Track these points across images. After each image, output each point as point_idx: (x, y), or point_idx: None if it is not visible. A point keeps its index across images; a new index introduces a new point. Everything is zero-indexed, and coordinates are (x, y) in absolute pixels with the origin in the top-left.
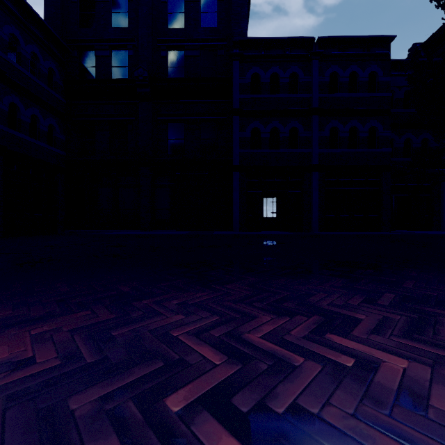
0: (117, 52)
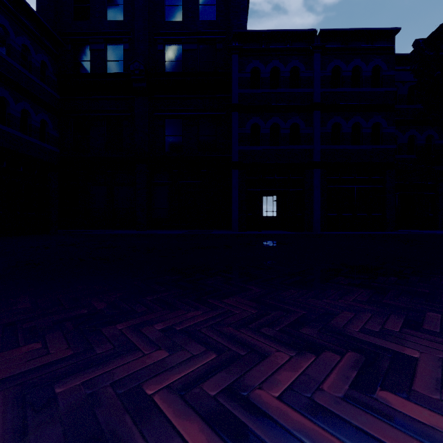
0: (113, 46)
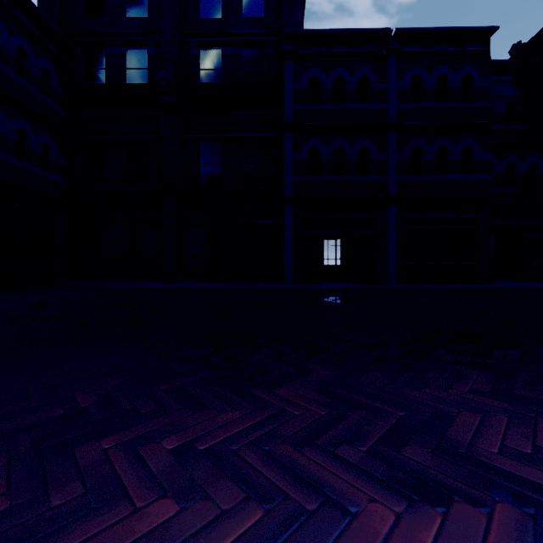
0: (134, 50)
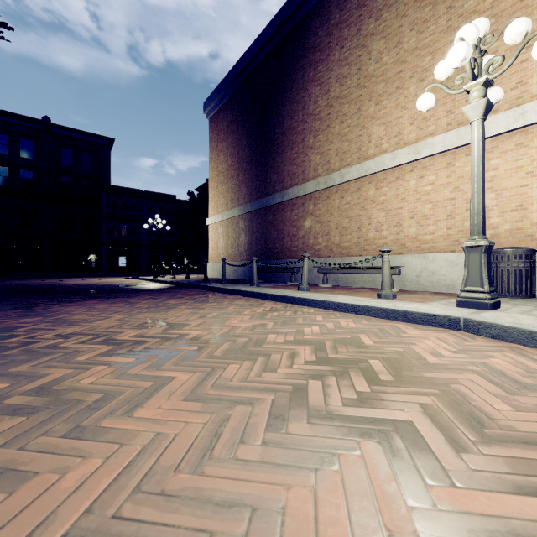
0: (25, 171)
